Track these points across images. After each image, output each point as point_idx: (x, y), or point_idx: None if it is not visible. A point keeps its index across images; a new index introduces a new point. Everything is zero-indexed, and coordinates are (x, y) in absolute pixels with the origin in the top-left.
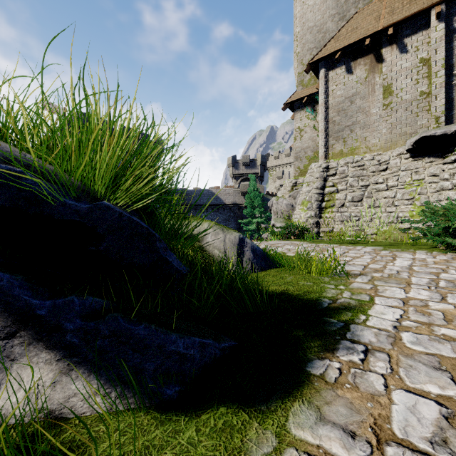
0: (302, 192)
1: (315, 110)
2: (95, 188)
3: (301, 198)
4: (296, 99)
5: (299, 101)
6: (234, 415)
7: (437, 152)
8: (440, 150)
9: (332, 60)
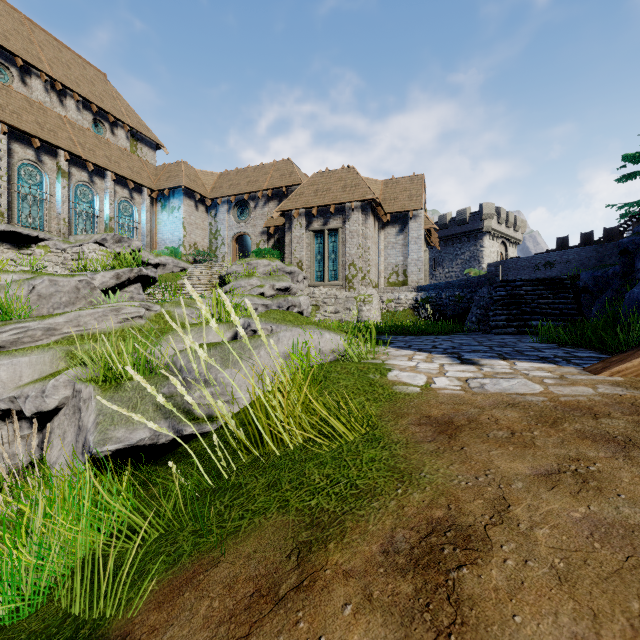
0: None
1: None
2: None
3: None
4: None
5: None
6: None
7: (15, 243)
8: (18, 243)
9: None
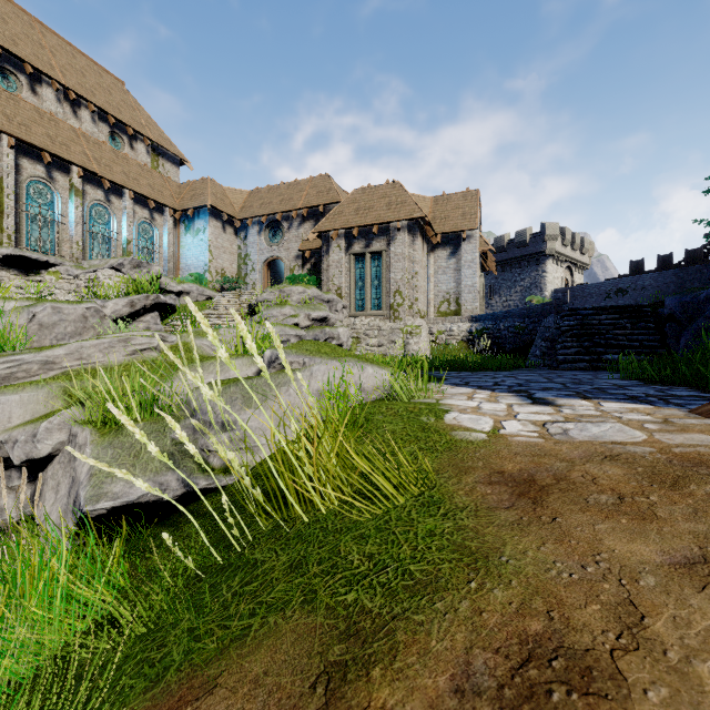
0: None
1: None
2: None
3: None
4: None
5: None
6: None
7: (23, 269)
8: (26, 269)
9: None
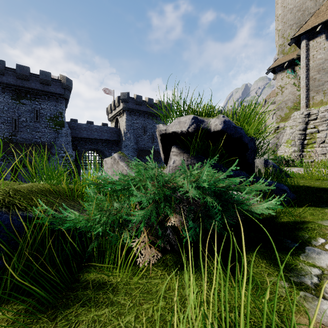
0: (286, 134)
1: (294, 70)
2: (248, 132)
3: (285, 138)
4: (277, 65)
5: (280, 66)
6: (315, 208)
7: None
8: None
9: (312, 32)
